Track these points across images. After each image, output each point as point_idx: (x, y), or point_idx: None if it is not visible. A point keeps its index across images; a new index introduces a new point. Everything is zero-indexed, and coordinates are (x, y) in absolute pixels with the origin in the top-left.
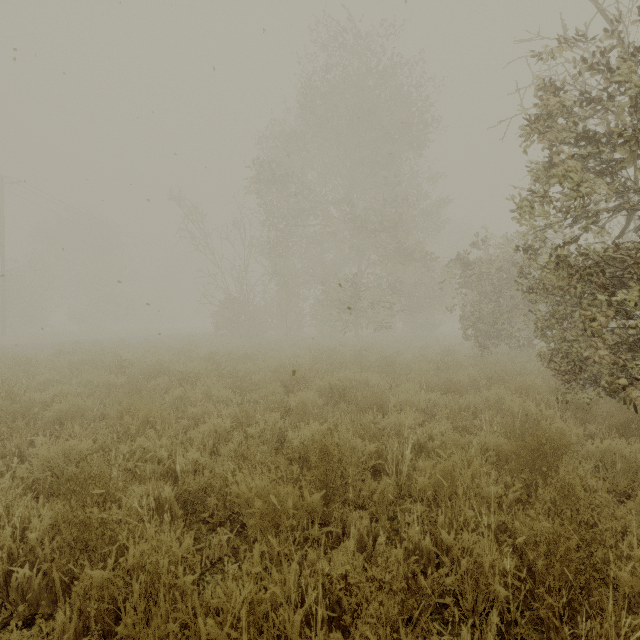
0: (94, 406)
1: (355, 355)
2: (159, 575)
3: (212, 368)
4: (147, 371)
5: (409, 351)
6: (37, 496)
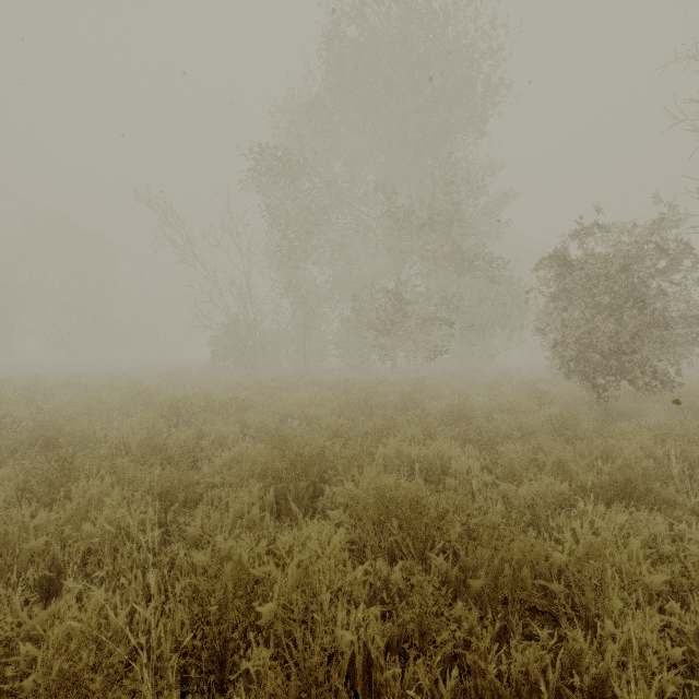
0: None
1: (402, 399)
2: None
3: (157, 431)
4: (28, 439)
5: (474, 391)
6: None
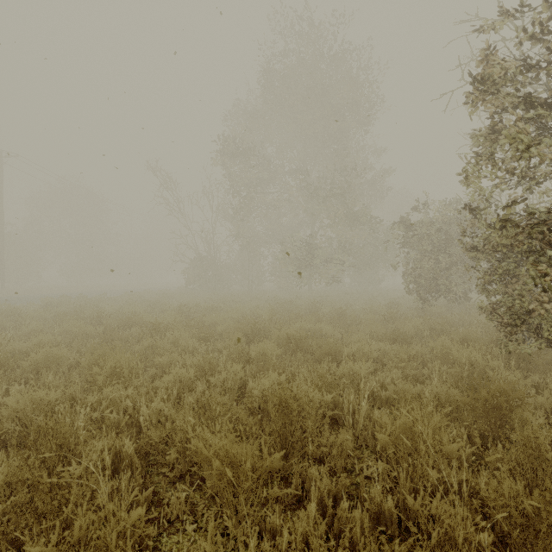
0: (69, 355)
1: (309, 307)
2: (108, 548)
3: (181, 319)
4: (122, 322)
5: (357, 303)
6: (7, 445)
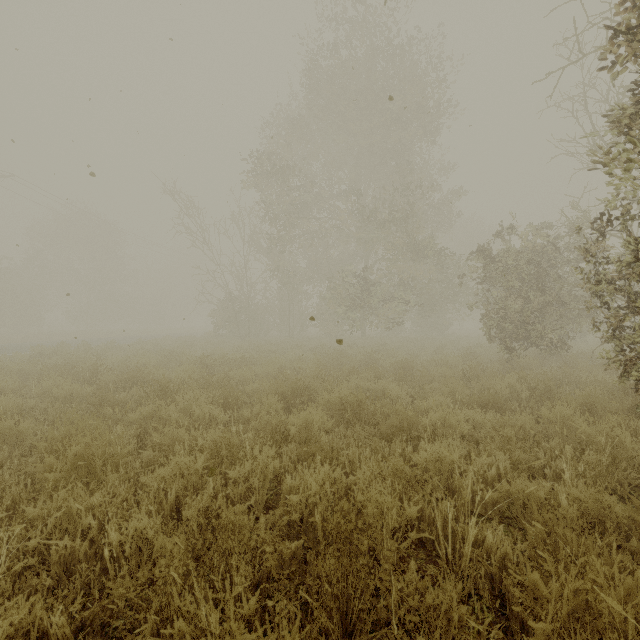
0: (30, 431)
1: (365, 358)
2: None
3: (201, 375)
4: (123, 378)
5: (423, 353)
6: None
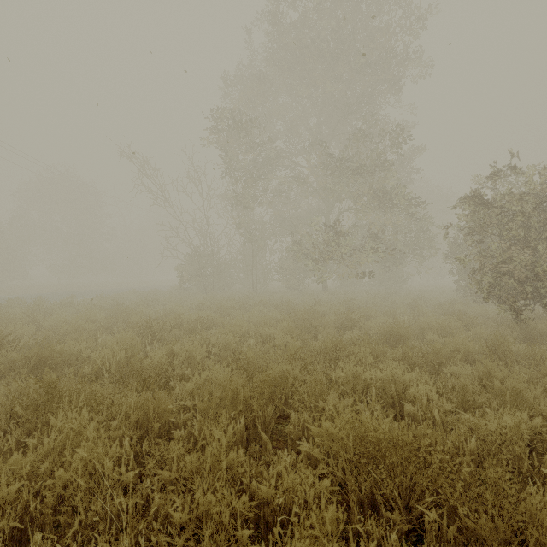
0: None
1: (340, 319)
2: None
3: (134, 350)
4: (23, 358)
5: (398, 311)
6: None
